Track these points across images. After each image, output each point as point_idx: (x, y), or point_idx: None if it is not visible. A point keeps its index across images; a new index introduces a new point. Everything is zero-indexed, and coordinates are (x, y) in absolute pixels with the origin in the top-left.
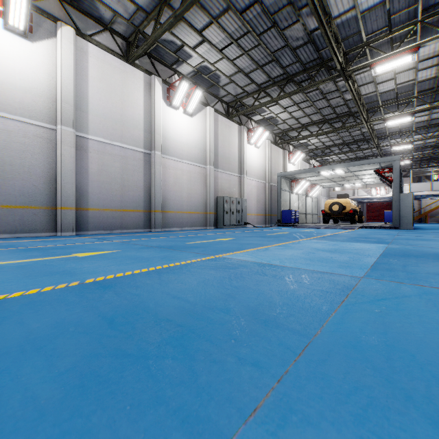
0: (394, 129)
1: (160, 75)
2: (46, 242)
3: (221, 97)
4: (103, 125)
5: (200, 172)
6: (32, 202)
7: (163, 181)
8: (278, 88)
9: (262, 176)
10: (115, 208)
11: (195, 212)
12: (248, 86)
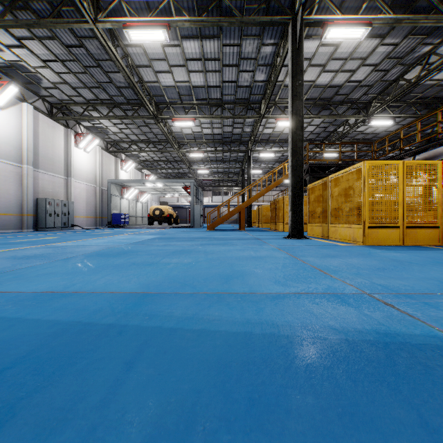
0: (198, 158)
1: None
2: None
3: (43, 96)
4: None
5: (14, 171)
6: None
7: None
8: (106, 108)
9: (92, 180)
10: None
11: (8, 213)
12: (76, 96)
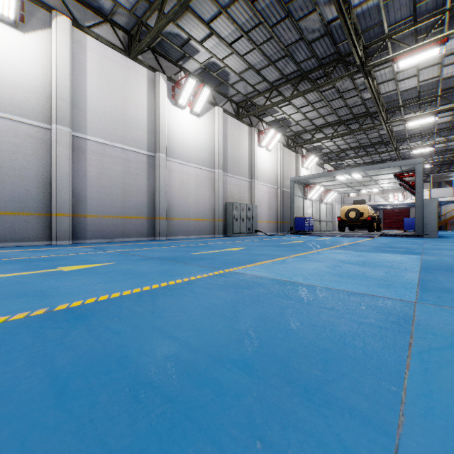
0: (414, 131)
1: (165, 71)
2: (35, 252)
3: (231, 97)
4: (102, 124)
5: (208, 176)
6: (24, 208)
7: (168, 186)
8: (291, 87)
9: (274, 181)
10: (116, 215)
11: (203, 219)
12: (259, 84)
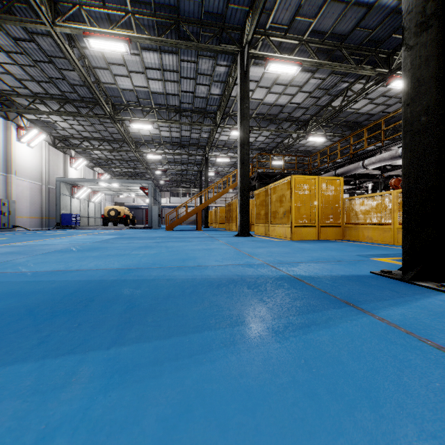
0: (156, 158)
1: None
2: None
3: None
4: None
5: None
6: None
7: None
8: (56, 103)
9: (37, 178)
10: None
11: None
12: (20, 88)
